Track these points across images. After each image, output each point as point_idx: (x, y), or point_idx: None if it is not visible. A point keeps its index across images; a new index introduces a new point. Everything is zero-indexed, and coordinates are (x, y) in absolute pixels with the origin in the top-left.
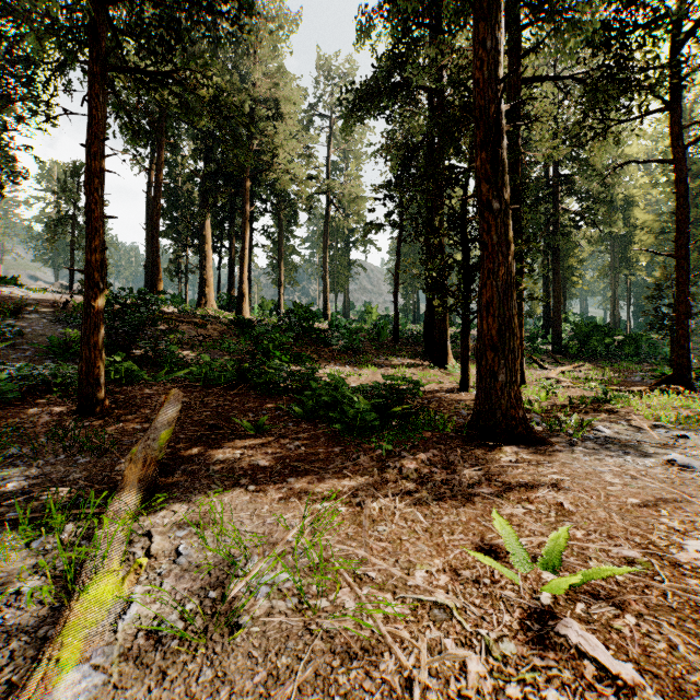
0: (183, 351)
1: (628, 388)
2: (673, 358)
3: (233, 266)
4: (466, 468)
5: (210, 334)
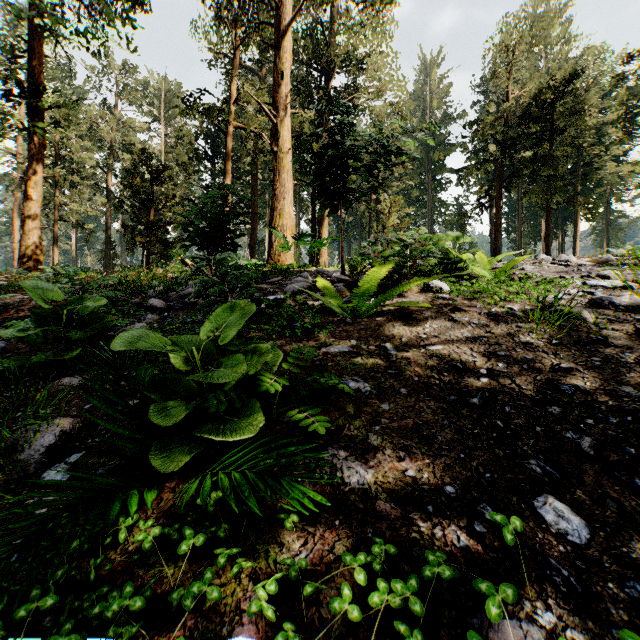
0: None
1: None
2: None
3: (563, 242)
4: None
5: None
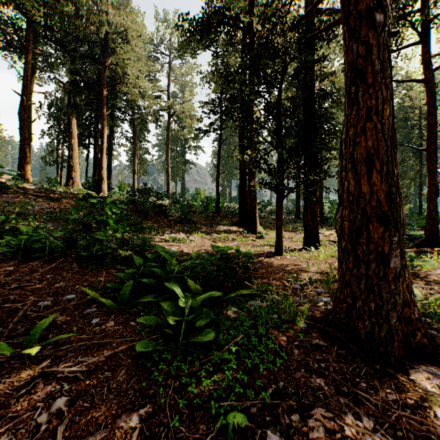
0: (21, 221)
1: None
2: (425, 226)
3: (97, 157)
4: None
5: (62, 206)
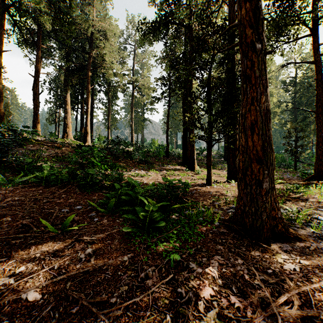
0: (39, 162)
1: (293, 182)
2: (314, 166)
3: (83, 118)
4: (263, 291)
5: (63, 152)
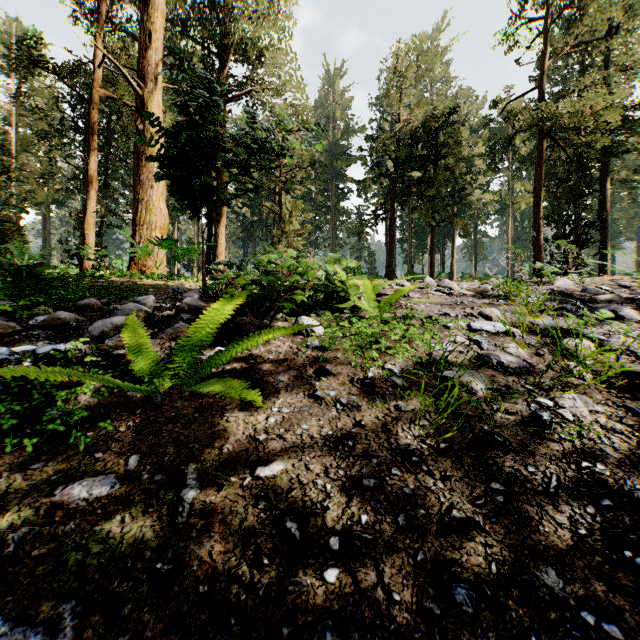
0: None
1: None
2: None
3: (444, 255)
4: None
5: None
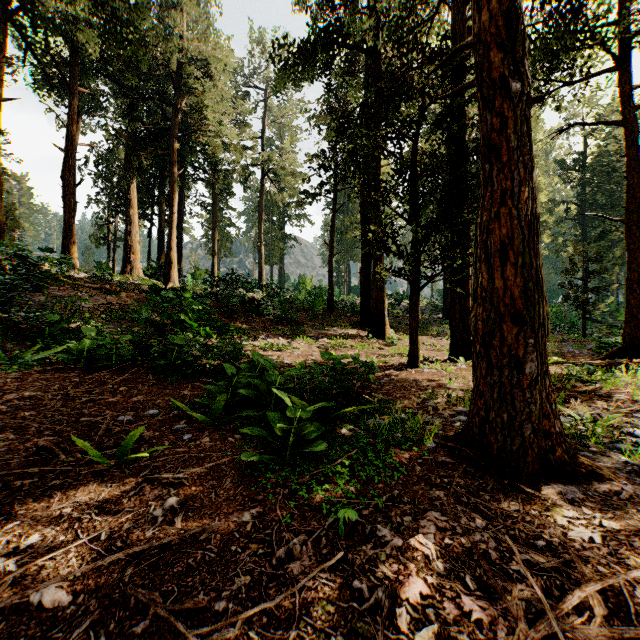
0: (75, 322)
1: (581, 361)
2: (623, 329)
3: (163, 233)
4: (530, 586)
5: (123, 302)
